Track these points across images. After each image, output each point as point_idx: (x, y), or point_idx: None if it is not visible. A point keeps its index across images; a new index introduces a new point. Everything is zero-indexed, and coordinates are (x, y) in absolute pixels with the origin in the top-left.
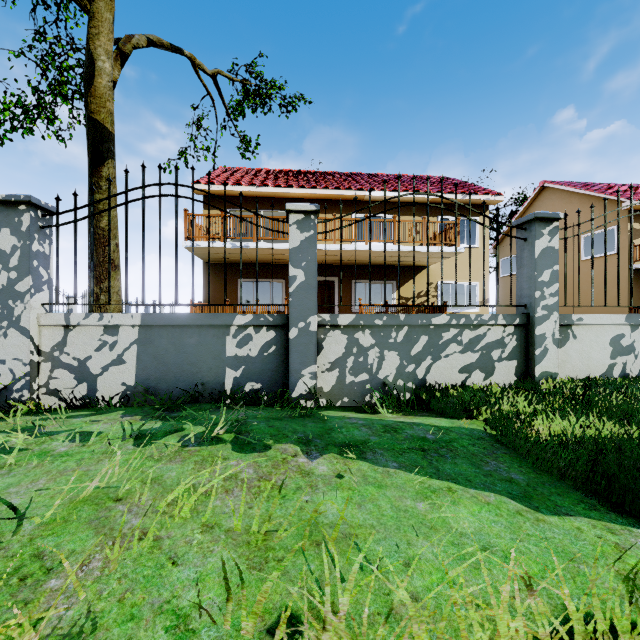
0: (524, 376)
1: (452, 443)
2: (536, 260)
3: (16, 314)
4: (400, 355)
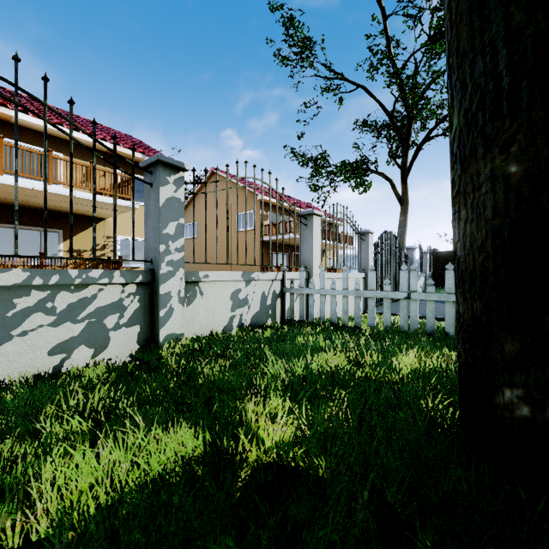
0: (149, 342)
1: None
2: (160, 209)
3: None
4: None
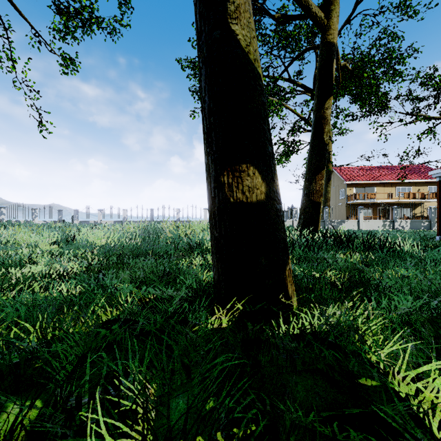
0: None
1: None
2: None
3: (396, 220)
4: None
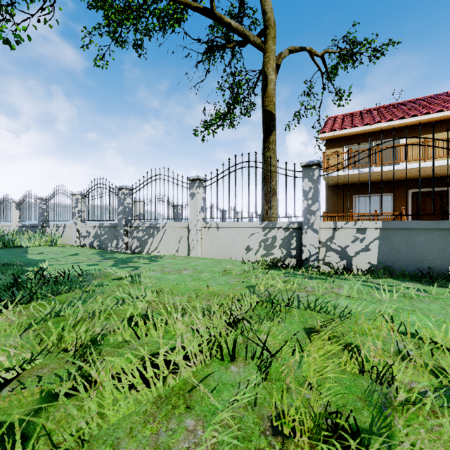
0: None
1: None
2: None
3: (311, 222)
4: None
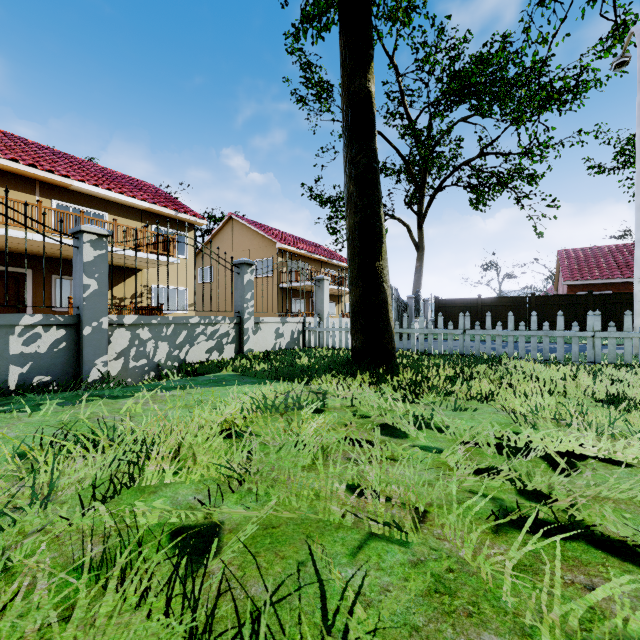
0: (239, 352)
1: (225, 378)
2: (245, 286)
3: None
4: (169, 344)
